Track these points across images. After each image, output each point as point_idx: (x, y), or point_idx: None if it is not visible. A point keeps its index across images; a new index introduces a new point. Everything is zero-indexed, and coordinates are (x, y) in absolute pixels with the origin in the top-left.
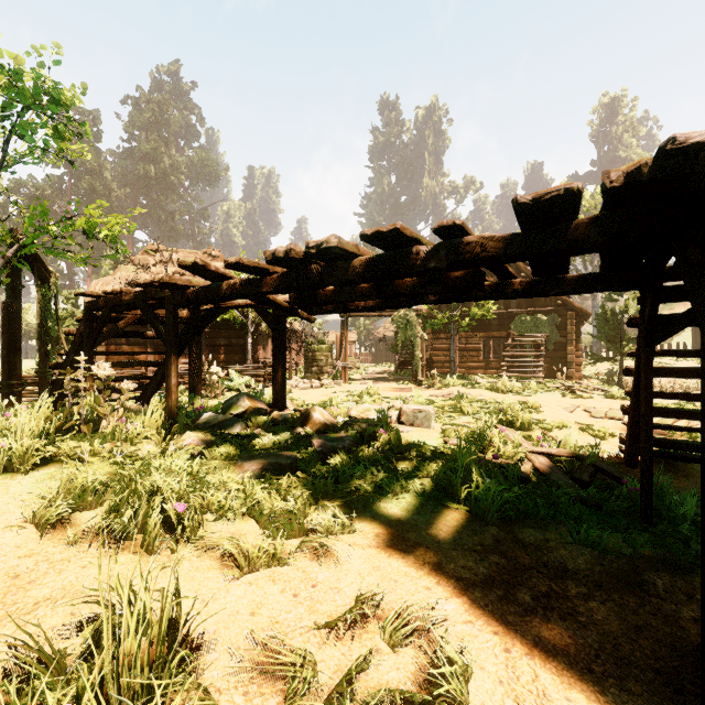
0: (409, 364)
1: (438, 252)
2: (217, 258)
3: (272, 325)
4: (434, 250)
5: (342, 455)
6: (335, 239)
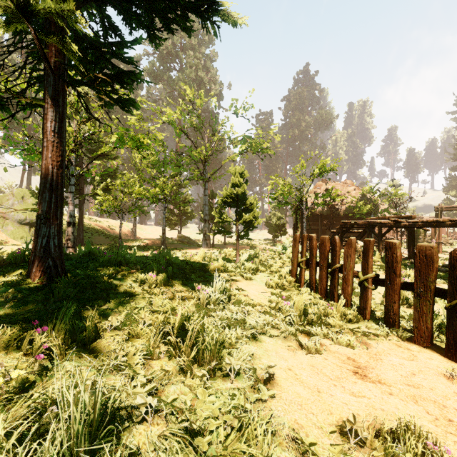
0: None
1: None
2: (350, 185)
3: (408, 230)
4: None
5: (442, 272)
6: (441, 220)
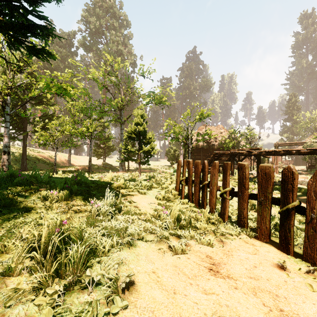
0: (315, 166)
1: (296, 152)
2: (221, 128)
3: (257, 157)
4: (295, 152)
5: (278, 186)
6: (277, 150)
